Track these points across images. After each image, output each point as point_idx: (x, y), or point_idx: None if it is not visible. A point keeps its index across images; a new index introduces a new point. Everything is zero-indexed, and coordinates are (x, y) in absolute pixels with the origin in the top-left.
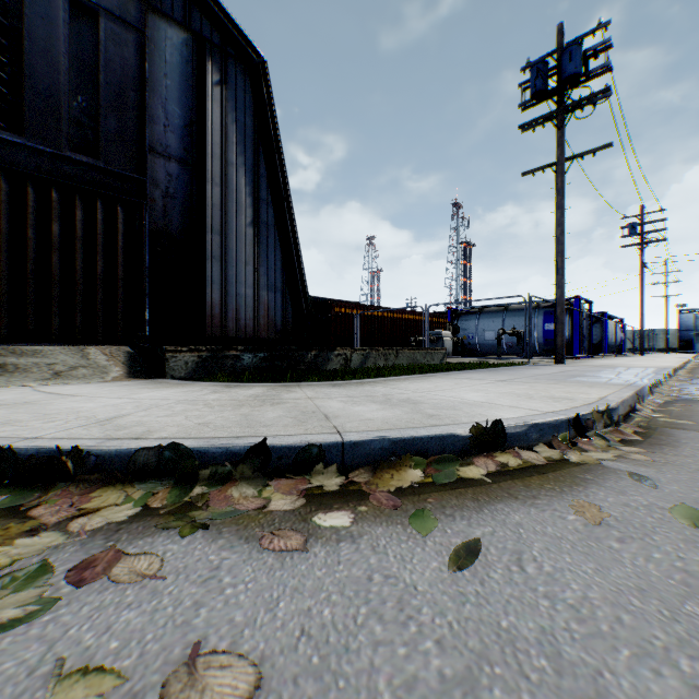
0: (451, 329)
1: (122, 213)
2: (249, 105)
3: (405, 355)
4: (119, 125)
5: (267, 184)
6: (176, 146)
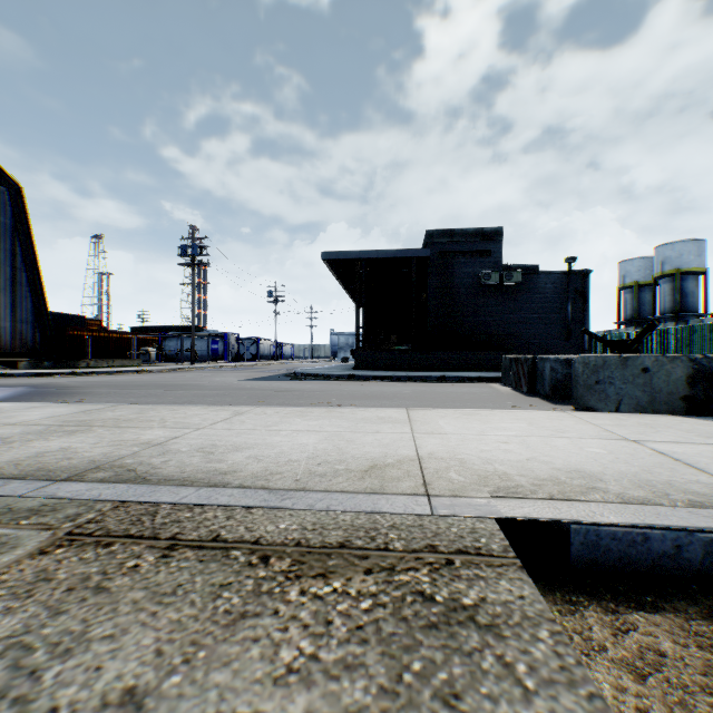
0: (158, 347)
1: None
2: (10, 211)
3: (119, 362)
4: None
5: (22, 258)
6: None
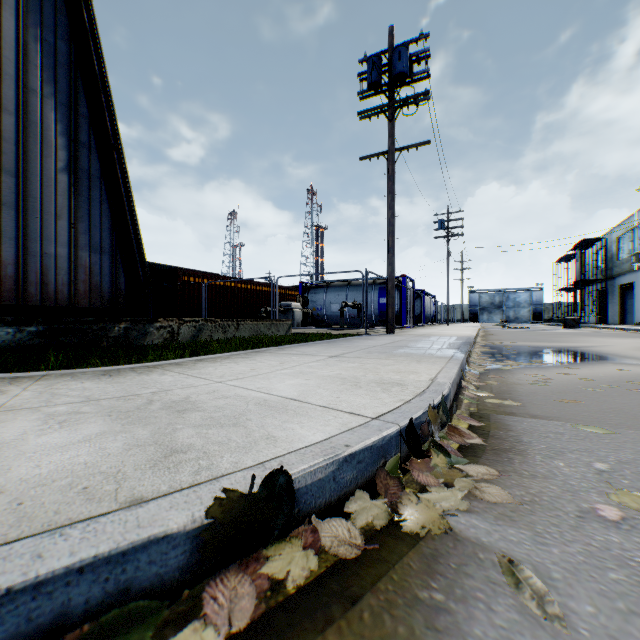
0: (301, 301)
1: None
2: (63, 26)
3: (248, 327)
4: None
5: (89, 126)
6: None
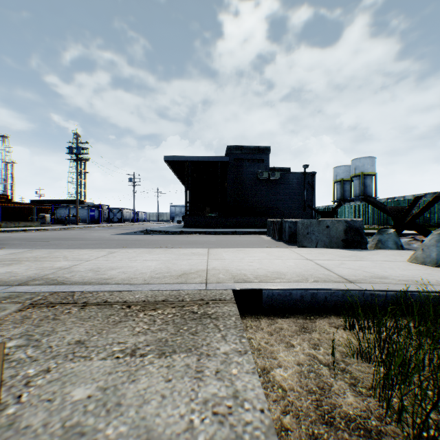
0: (51, 213)
1: None
2: None
3: (23, 223)
4: None
5: None
6: None
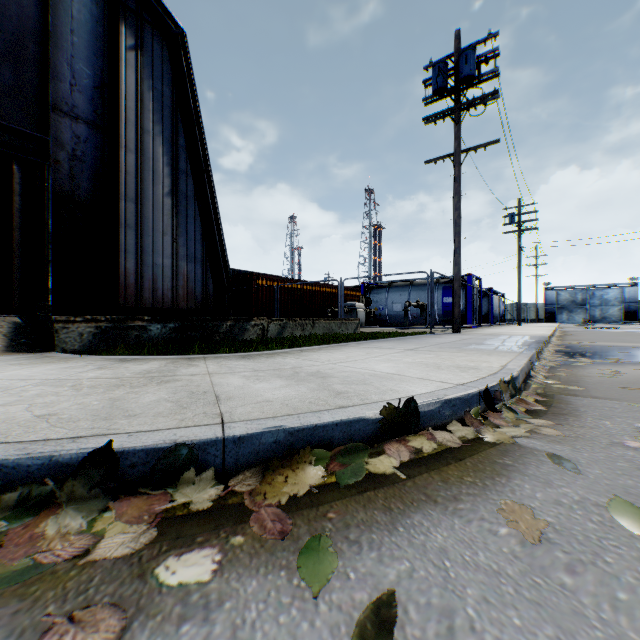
0: (364, 301)
1: (20, 173)
2: (167, 74)
3: (321, 325)
4: (16, 77)
5: (186, 155)
6: (85, 107)
